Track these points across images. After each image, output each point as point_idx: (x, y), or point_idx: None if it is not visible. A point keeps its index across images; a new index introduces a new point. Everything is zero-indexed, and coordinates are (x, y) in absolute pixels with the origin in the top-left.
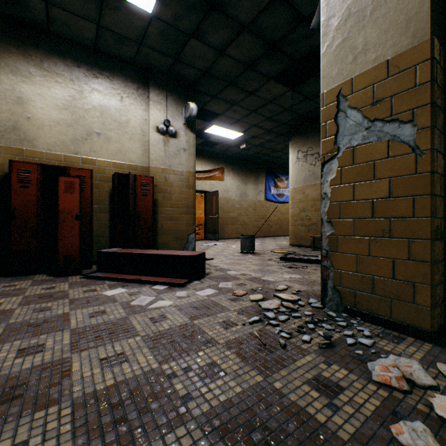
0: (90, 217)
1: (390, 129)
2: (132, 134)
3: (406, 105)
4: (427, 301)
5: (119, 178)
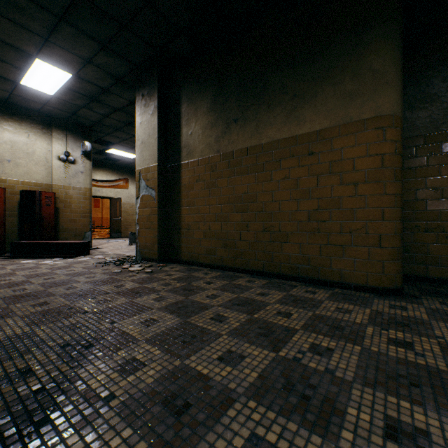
0: (4, 220)
1: (150, 191)
2: (37, 161)
3: (153, 184)
4: (157, 249)
5: (27, 192)
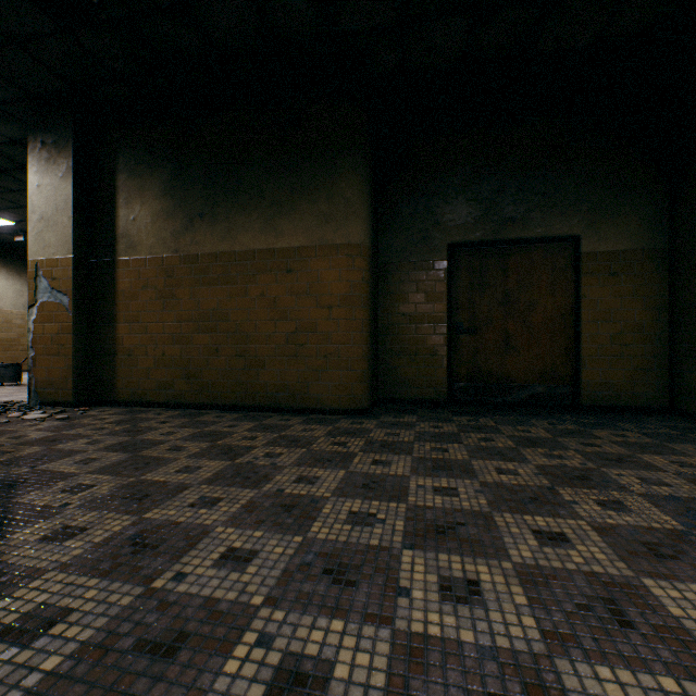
0: None
1: (60, 296)
2: None
3: (66, 286)
4: (73, 387)
5: None
